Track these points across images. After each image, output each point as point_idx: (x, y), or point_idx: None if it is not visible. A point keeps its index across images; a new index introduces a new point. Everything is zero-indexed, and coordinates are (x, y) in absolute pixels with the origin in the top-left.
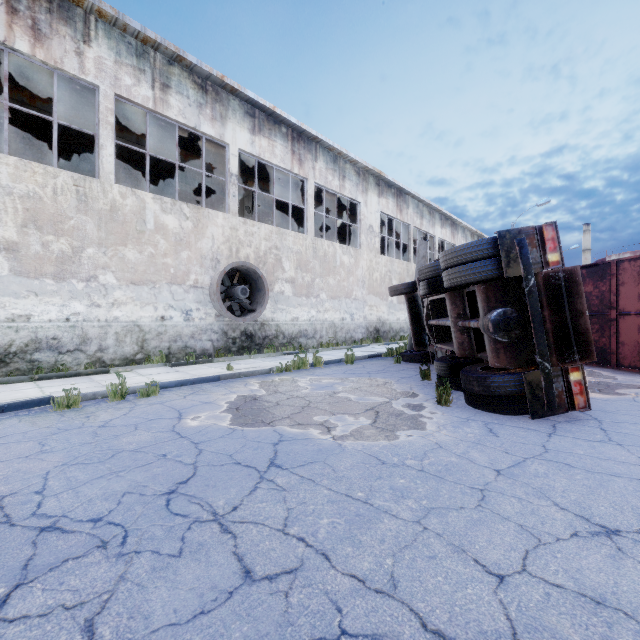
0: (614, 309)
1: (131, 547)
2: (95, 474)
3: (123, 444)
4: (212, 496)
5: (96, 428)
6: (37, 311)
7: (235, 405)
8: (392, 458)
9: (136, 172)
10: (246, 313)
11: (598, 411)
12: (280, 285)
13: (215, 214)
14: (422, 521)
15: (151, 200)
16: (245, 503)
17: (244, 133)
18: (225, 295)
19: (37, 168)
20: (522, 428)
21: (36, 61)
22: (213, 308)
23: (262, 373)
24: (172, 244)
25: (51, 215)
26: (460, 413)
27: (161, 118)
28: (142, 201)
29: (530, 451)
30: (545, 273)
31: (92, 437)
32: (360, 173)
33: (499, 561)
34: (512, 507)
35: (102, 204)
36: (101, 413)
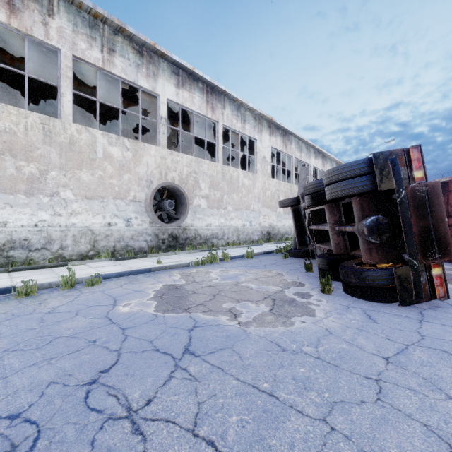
0: (451, 217)
1: None
2: (29, 361)
3: (62, 330)
4: (129, 387)
5: (43, 314)
6: (12, 219)
7: (160, 293)
8: (291, 345)
9: (93, 118)
10: (172, 220)
11: None
12: (198, 200)
13: (149, 147)
14: (328, 419)
15: (100, 136)
16: (159, 396)
17: (171, 87)
18: (157, 207)
19: (12, 110)
20: (395, 315)
21: (11, 29)
22: (147, 217)
23: (183, 266)
24: (116, 169)
25: (23, 146)
26: (341, 301)
27: (108, 74)
28: (93, 136)
29: (409, 338)
30: (412, 187)
31: (38, 323)
32: (256, 118)
33: None
34: (410, 401)
35: (63, 138)
36: (52, 300)
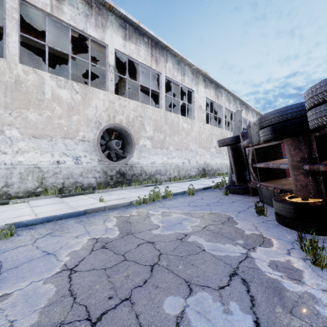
0: None
1: None
2: None
3: None
4: None
5: None
6: None
7: (74, 261)
8: None
9: (59, 75)
10: (120, 159)
11: None
12: (143, 141)
13: (98, 91)
14: None
15: (49, 78)
16: None
17: (118, 38)
18: (105, 147)
19: None
20: None
21: None
22: (96, 155)
23: (124, 205)
24: (65, 110)
25: None
26: None
27: (57, 21)
28: (41, 78)
29: None
30: None
31: None
32: (194, 73)
33: None
34: None
35: (8, 77)
36: None
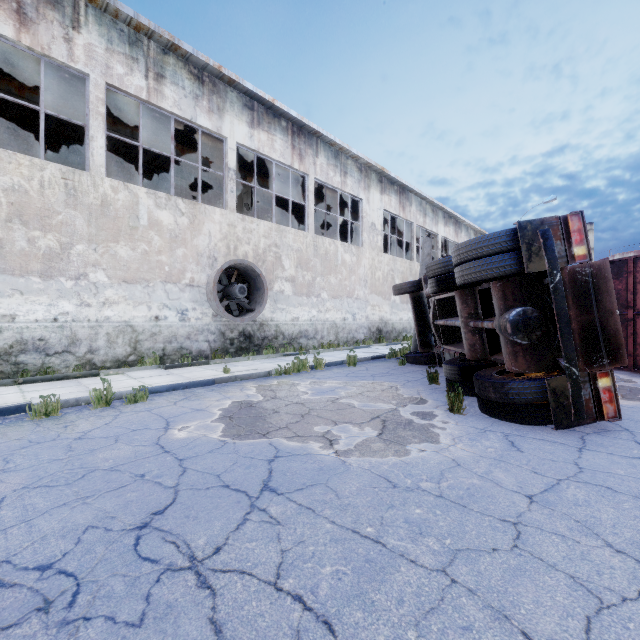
0: (631, 308)
1: (80, 610)
2: (58, 501)
3: (98, 461)
4: (191, 532)
5: (72, 440)
6: (22, 311)
7: (229, 413)
8: (404, 480)
9: (133, 169)
10: (244, 313)
11: (627, 420)
12: (280, 284)
13: (212, 210)
14: (448, 570)
15: (145, 195)
16: (230, 542)
17: (242, 126)
18: (223, 294)
19: (22, 160)
20: (547, 441)
21: (22, 47)
22: (210, 308)
23: (260, 376)
24: (167, 241)
25: (38, 209)
26: (475, 422)
27: (155, 109)
28: (135, 196)
29: (562, 471)
30: (570, 268)
31: (65, 452)
32: (362, 169)
33: (555, 635)
34: (556, 549)
35: (92, 198)
36: (81, 422)
